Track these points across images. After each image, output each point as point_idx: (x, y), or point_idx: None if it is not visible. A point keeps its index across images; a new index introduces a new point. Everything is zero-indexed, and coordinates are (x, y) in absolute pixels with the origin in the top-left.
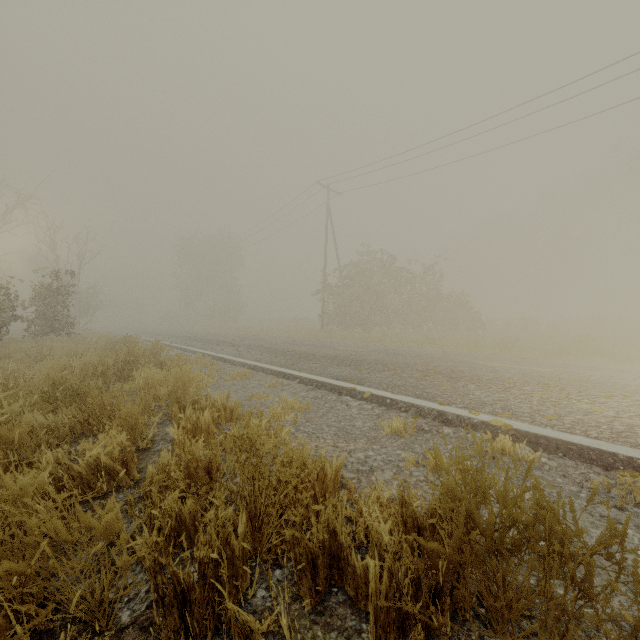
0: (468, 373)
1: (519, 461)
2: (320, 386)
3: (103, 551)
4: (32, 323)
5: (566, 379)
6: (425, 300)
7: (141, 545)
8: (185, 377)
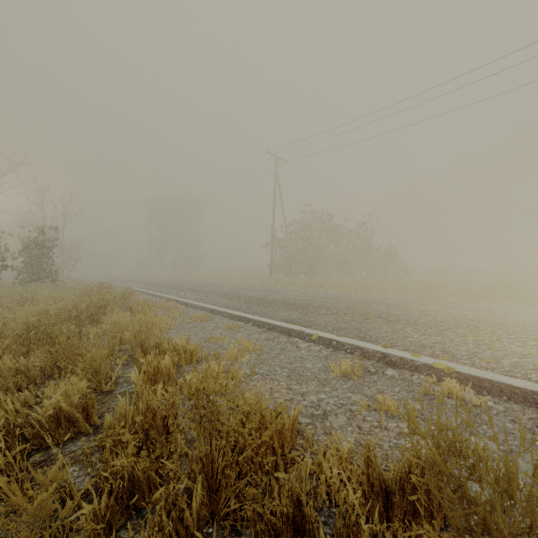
0: (403, 316)
1: (466, 404)
2: (271, 328)
3: (36, 536)
4: (21, 272)
5: (493, 322)
6: (359, 252)
7: (88, 514)
8: (149, 322)
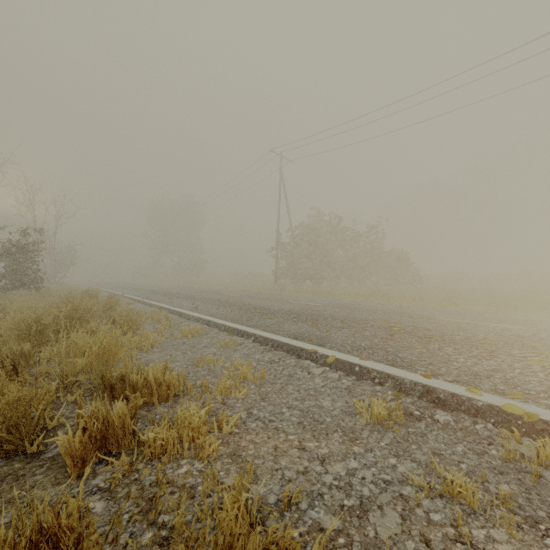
0: (435, 331)
1: None
2: (276, 346)
3: None
4: (2, 278)
5: (549, 340)
6: (369, 257)
7: None
8: (113, 343)
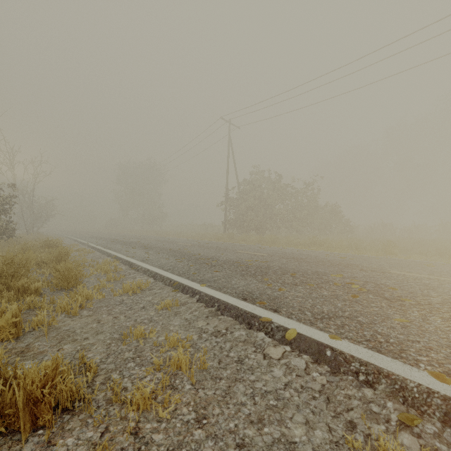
0: (402, 290)
1: None
2: (223, 309)
3: None
4: None
5: None
6: (306, 210)
7: None
8: None
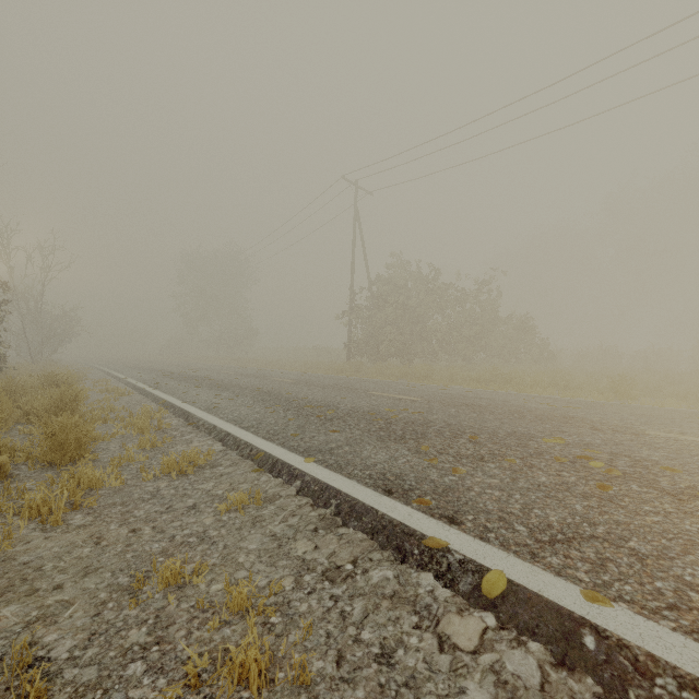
0: (690, 474)
1: None
2: (346, 513)
3: None
4: None
5: None
6: (480, 324)
7: None
8: None
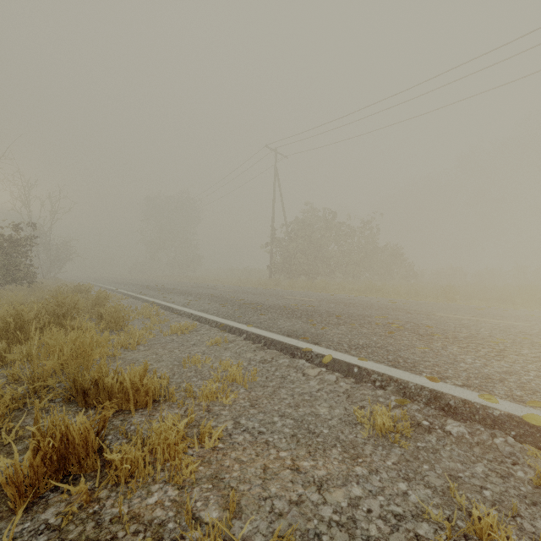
0: (437, 328)
1: None
2: (269, 344)
3: None
4: None
5: None
6: (364, 252)
7: None
8: (87, 344)
